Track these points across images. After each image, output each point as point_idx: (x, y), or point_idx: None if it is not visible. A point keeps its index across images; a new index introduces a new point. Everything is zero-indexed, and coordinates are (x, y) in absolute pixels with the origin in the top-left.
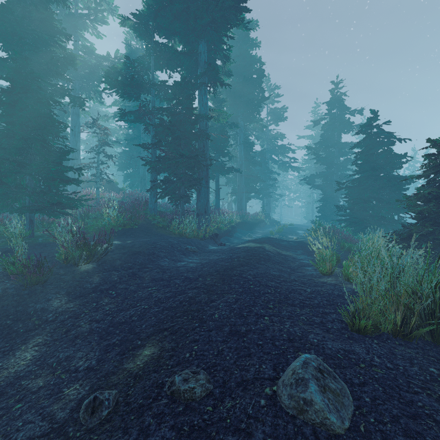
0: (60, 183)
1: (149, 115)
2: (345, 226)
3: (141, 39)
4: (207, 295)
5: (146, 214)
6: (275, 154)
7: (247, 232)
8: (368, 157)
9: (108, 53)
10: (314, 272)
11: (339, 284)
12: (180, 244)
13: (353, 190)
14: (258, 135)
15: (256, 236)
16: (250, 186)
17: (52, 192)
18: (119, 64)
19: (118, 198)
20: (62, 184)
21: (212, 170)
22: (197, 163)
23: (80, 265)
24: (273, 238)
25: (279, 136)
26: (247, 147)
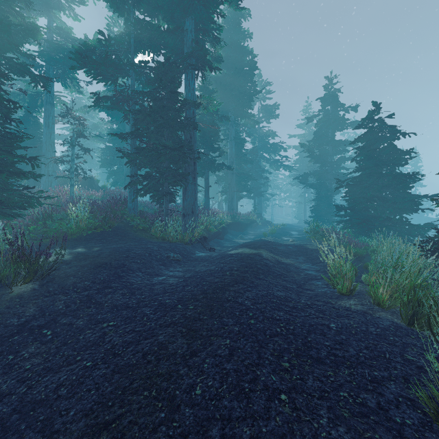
0: (9, 177)
1: (128, 100)
2: (345, 228)
3: (119, 14)
4: (187, 340)
5: (124, 215)
6: (266, 152)
7: (238, 233)
8: (371, 152)
9: (85, 37)
10: (327, 289)
11: (370, 312)
12: (160, 251)
13: (353, 189)
14: (250, 132)
15: (248, 237)
16: (241, 185)
17: (1, 187)
18: (91, 41)
19: (97, 196)
20: (12, 178)
21: (201, 166)
22: (182, 155)
23: (15, 286)
24: (269, 241)
25: (271, 134)
26: (238, 143)
